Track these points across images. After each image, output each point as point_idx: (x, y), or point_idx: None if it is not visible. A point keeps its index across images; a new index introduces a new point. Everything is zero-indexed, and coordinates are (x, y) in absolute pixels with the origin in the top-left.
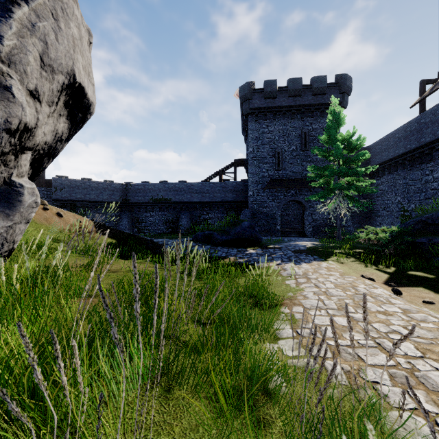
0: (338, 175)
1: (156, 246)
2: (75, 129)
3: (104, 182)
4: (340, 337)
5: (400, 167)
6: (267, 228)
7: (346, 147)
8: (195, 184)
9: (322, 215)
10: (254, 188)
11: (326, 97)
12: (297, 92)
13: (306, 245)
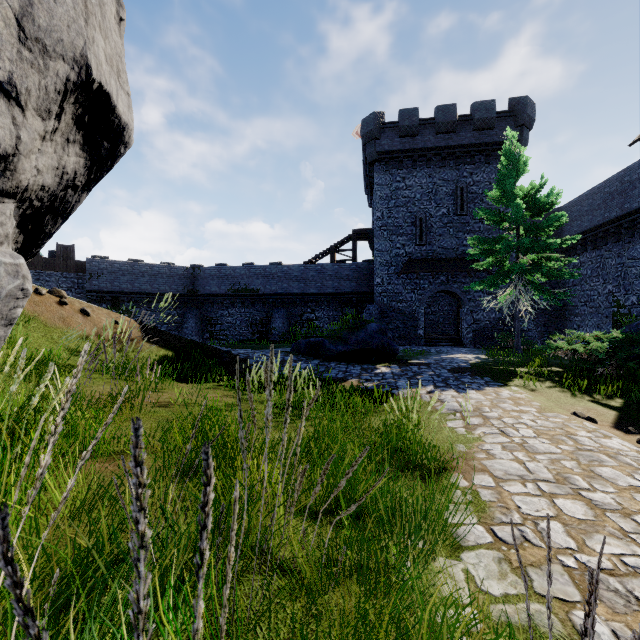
0: (517, 251)
1: (235, 361)
2: (99, 169)
3: (161, 265)
4: (583, 549)
5: (613, 239)
6: (403, 333)
7: (529, 207)
8: (294, 268)
9: (487, 314)
10: (383, 273)
11: (495, 133)
12: (449, 126)
13: (468, 360)
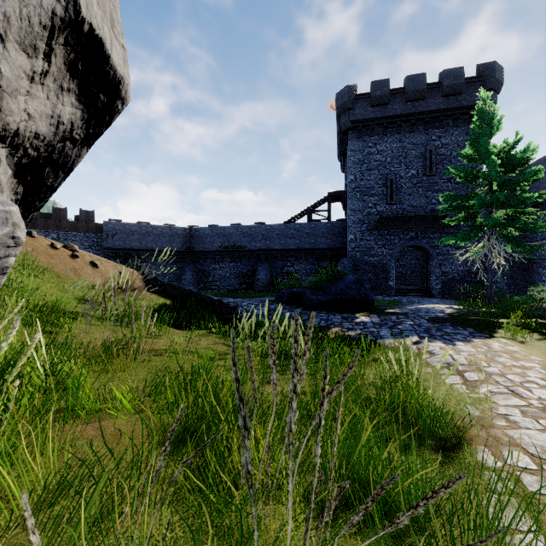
0: (491, 206)
1: (225, 309)
2: (97, 124)
3: (164, 226)
4: None
5: None
6: (374, 285)
7: (503, 163)
8: (276, 227)
9: (455, 266)
10: (356, 230)
11: (463, 98)
12: (419, 94)
13: (443, 311)
